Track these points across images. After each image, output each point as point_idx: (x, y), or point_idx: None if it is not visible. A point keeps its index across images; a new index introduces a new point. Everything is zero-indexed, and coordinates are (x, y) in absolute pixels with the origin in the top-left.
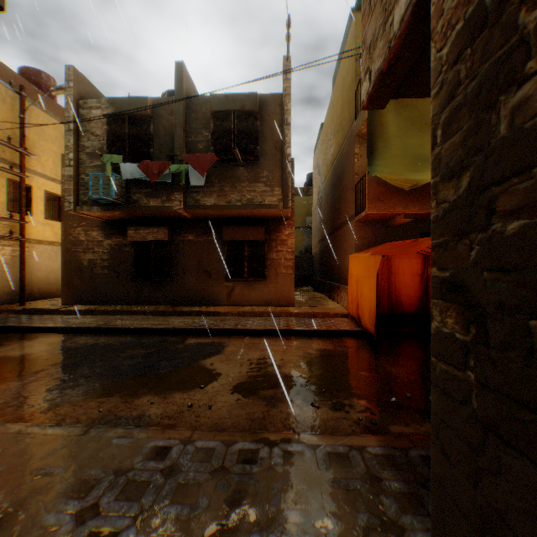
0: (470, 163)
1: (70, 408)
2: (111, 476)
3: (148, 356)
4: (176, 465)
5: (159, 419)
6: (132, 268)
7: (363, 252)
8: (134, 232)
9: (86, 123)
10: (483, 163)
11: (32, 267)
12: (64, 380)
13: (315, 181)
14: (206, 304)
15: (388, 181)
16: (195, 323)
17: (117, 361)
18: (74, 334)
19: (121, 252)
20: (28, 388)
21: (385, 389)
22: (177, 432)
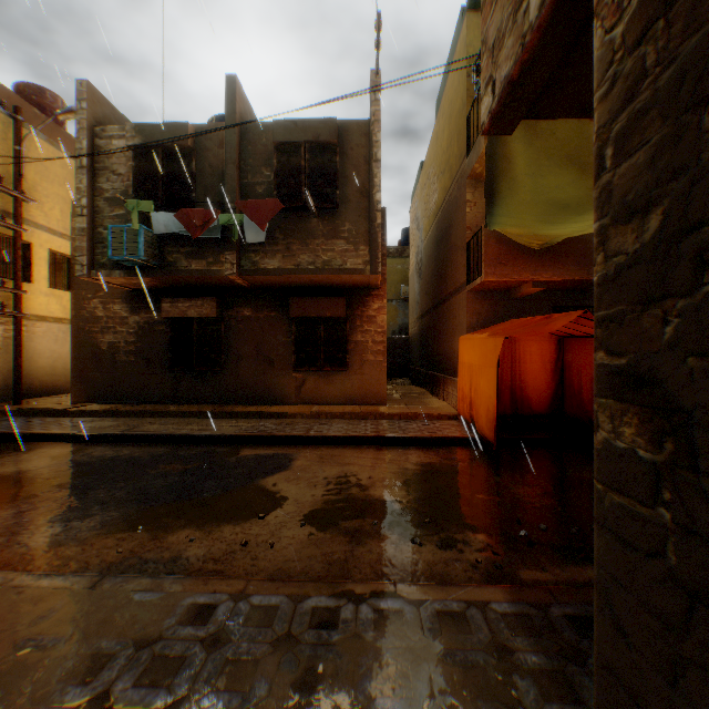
0: (663, 192)
1: (77, 547)
2: (129, 649)
3: (187, 473)
4: (223, 632)
5: (201, 563)
6: (168, 354)
7: (478, 333)
8: (170, 305)
9: (104, 158)
10: (688, 190)
11: (32, 352)
12: (70, 508)
13: (413, 239)
14: (268, 402)
15: (511, 238)
16: (252, 428)
17: (144, 480)
18: (87, 443)
19: (152, 333)
20: (21, 520)
21: (511, 519)
22: (225, 583)
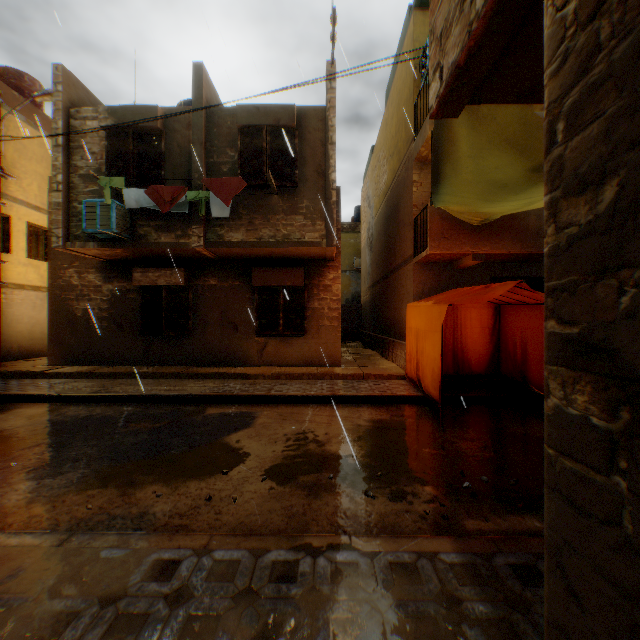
0: (619, 164)
1: (48, 504)
2: (94, 607)
3: (156, 431)
4: (186, 587)
5: (168, 518)
6: (140, 320)
7: (424, 301)
8: (141, 274)
9: (79, 138)
10: None
11: (11, 318)
12: (43, 466)
13: (365, 215)
14: (232, 364)
15: (453, 215)
16: (217, 388)
17: (115, 438)
18: (62, 403)
19: (125, 300)
20: None
21: (455, 471)
22: (189, 538)
